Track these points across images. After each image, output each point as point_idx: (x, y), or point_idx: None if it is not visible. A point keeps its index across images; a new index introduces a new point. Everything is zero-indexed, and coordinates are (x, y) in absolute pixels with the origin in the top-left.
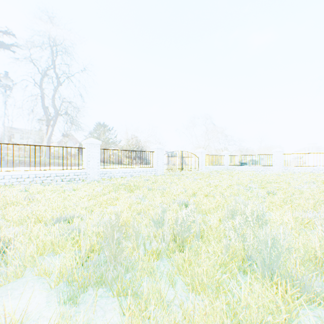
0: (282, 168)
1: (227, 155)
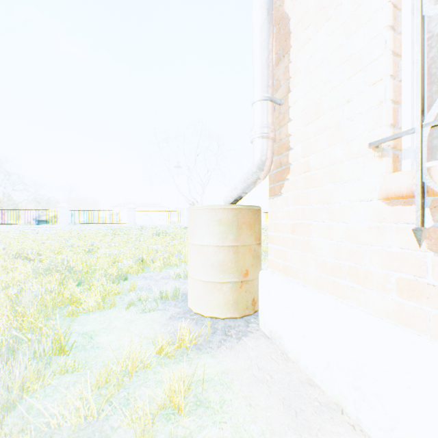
0: (70, 226)
1: None
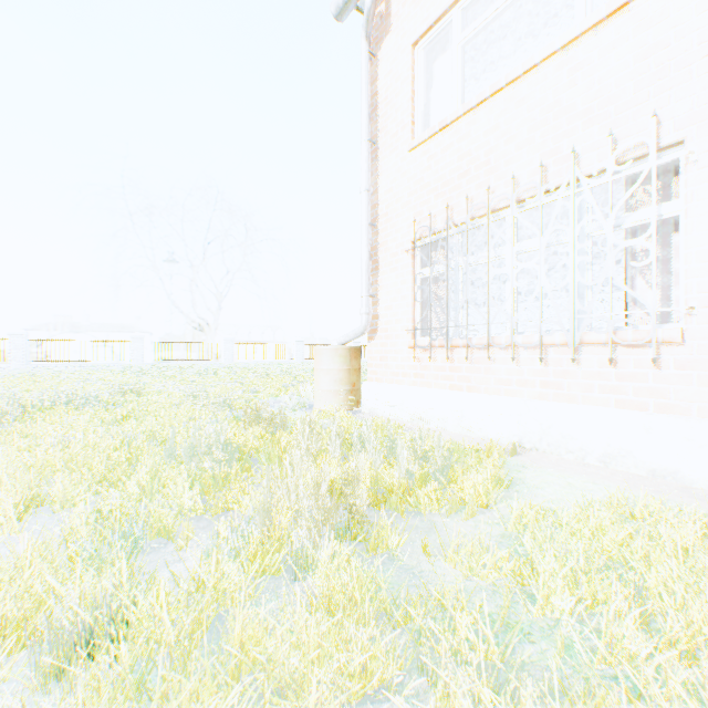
0: (30, 365)
1: None
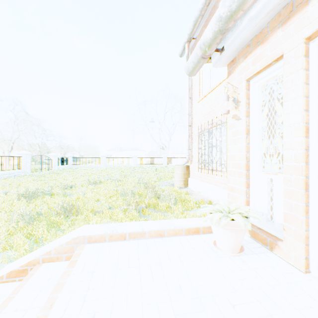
0: (106, 165)
1: (71, 157)
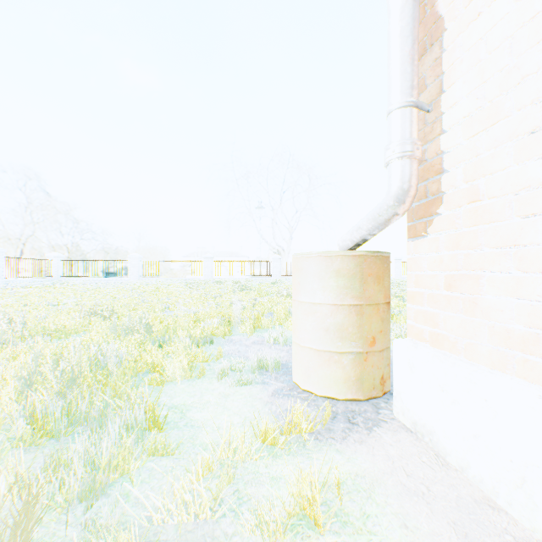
0: (141, 279)
1: (59, 259)
